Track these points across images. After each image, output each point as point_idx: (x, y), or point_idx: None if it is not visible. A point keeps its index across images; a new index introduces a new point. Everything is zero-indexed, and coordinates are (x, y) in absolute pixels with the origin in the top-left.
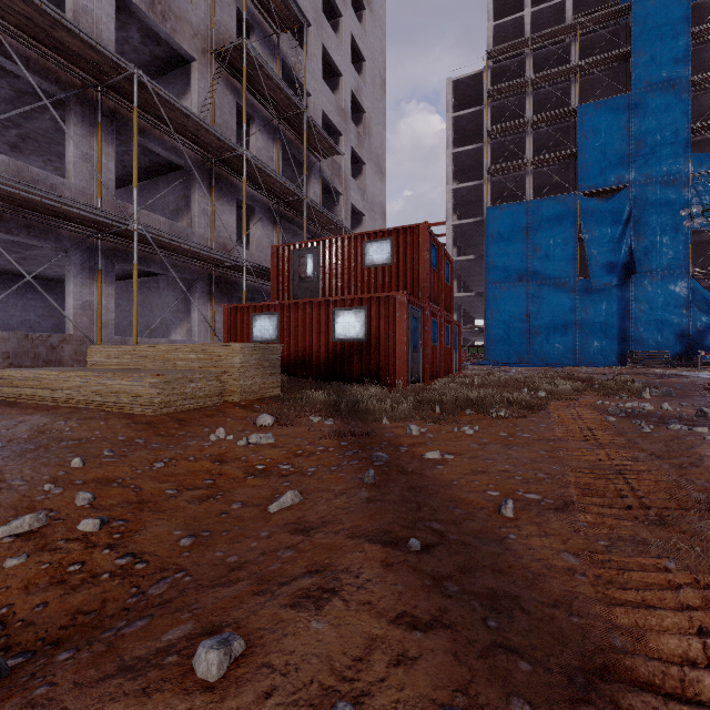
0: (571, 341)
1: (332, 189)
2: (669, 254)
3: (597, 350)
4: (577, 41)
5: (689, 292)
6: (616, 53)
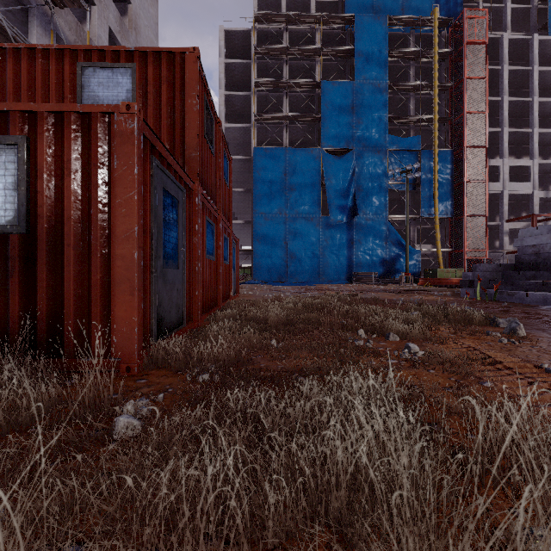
0: (317, 264)
1: (63, 39)
2: (376, 203)
3: (334, 271)
4: (320, 32)
5: (387, 231)
6: (345, 49)
